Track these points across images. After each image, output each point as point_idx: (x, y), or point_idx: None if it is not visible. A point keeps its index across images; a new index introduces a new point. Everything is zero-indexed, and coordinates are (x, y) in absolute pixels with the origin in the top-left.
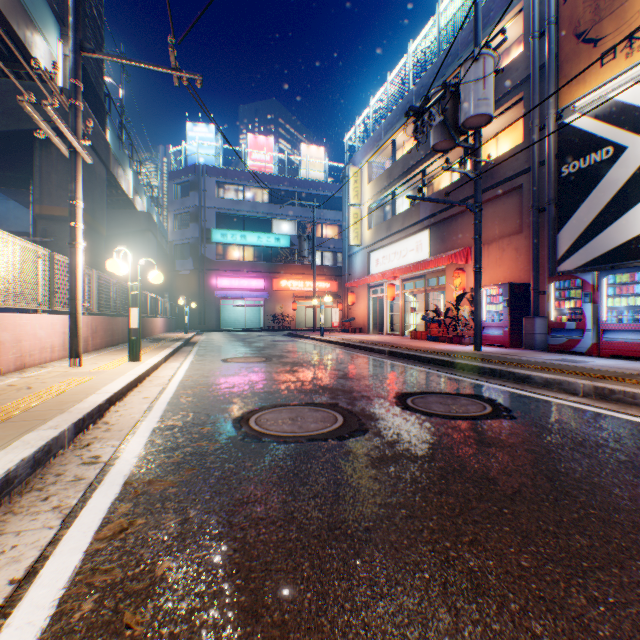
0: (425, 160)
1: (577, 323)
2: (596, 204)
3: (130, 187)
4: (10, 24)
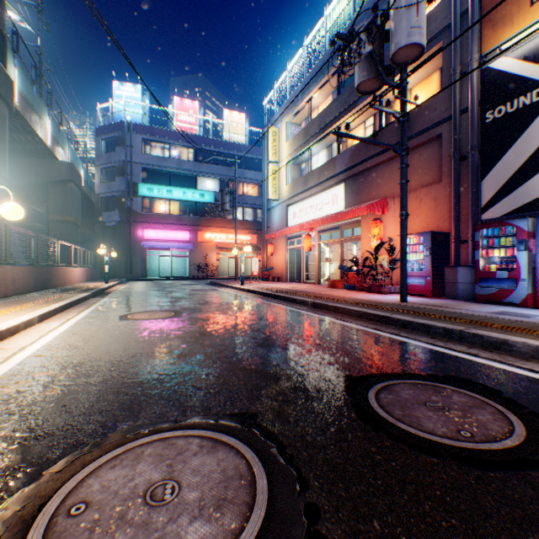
0: (341, 116)
1: (510, 272)
2: (525, 149)
3: (48, 135)
4: None
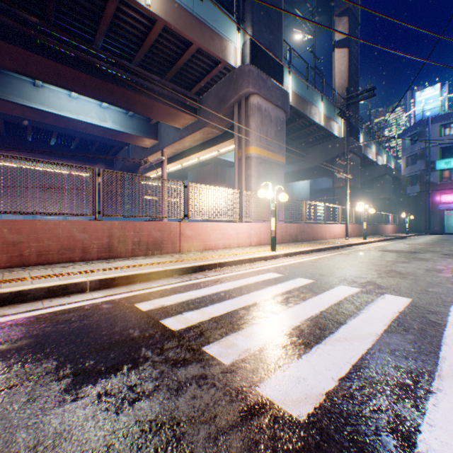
0: None
1: None
2: None
3: (373, 155)
4: (327, 130)
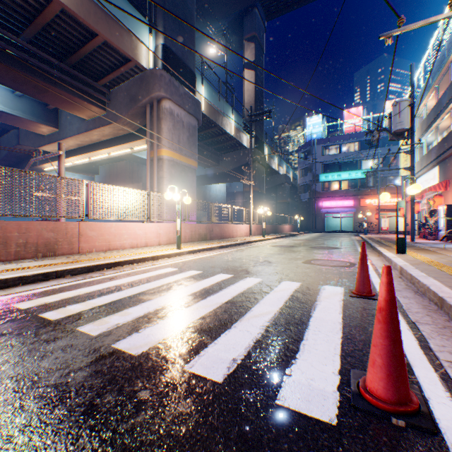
0: (433, 121)
1: None
2: None
3: (276, 165)
4: (237, 140)
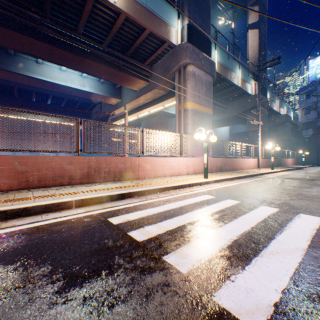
0: None
1: None
2: None
3: (276, 107)
4: (243, 90)
